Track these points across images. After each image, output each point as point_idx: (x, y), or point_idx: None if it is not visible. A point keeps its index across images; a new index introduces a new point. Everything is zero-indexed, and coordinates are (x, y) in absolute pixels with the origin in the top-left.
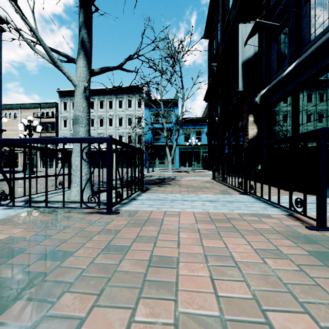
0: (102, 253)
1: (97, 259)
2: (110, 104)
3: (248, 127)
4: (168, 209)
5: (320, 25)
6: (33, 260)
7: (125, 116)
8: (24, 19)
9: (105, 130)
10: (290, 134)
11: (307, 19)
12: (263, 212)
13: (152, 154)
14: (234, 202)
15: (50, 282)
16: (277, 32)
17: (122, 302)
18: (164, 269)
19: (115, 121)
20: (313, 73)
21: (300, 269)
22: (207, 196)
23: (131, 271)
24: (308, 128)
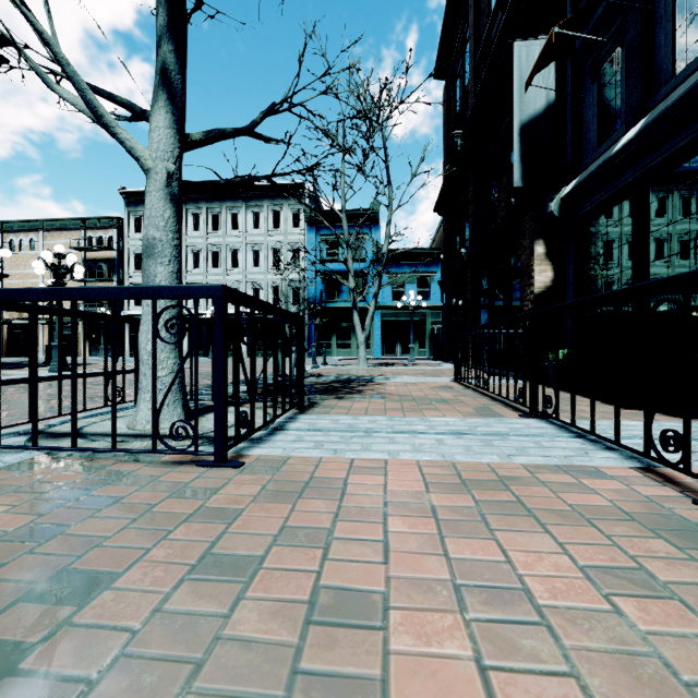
0: (190, 576)
1: (175, 598)
2: (234, 219)
3: (532, 268)
4: (358, 455)
5: (697, 37)
6: (9, 599)
7: (266, 247)
8: (24, 12)
9: (224, 277)
10: (627, 283)
11: (667, 26)
12: (583, 462)
13: (323, 327)
14: (509, 435)
15: (37, 673)
16: (599, 58)
17: None
18: (349, 630)
19: (245, 257)
20: (684, 145)
21: None
22: (447, 420)
23: (262, 636)
24: (670, 269)
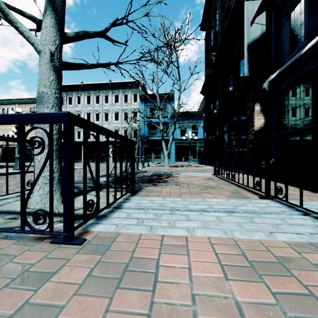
0: None
1: None
2: (106, 98)
3: (253, 117)
4: (166, 232)
5: None
6: None
7: (121, 111)
8: None
9: (101, 125)
10: (308, 124)
11: None
12: None
13: (148, 148)
14: (260, 213)
15: None
16: (291, 7)
17: None
18: None
19: (111, 116)
20: None
21: None
22: (218, 201)
23: None
24: None
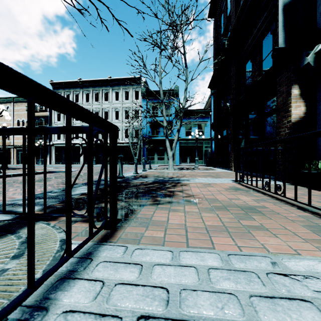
0: None
1: None
2: (106, 96)
3: (289, 105)
4: None
5: None
6: None
7: (122, 109)
8: None
9: None
10: None
11: None
12: None
13: (150, 149)
14: None
15: None
16: None
17: None
18: None
19: (111, 114)
20: None
21: None
22: None
23: None
24: None
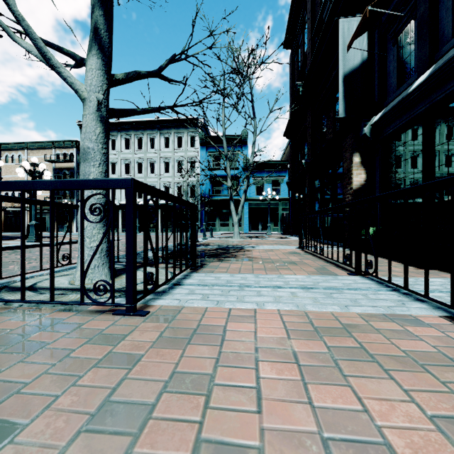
0: (89, 423)
1: (70, 450)
2: (152, 142)
3: (351, 172)
4: (234, 305)
5: None
6: None
7: (173, 160)
8: None
9: (145, 179)
10: (419, 182)
11: (448, 3)
12: (403, 311)
13: (211, 212)
14: (343, 289)
15: None
16: (398, 28)
17: None
18: None
19: (159, 166)
20: None
21: None
22: (297, 277)
23: None
24: (450, 171)
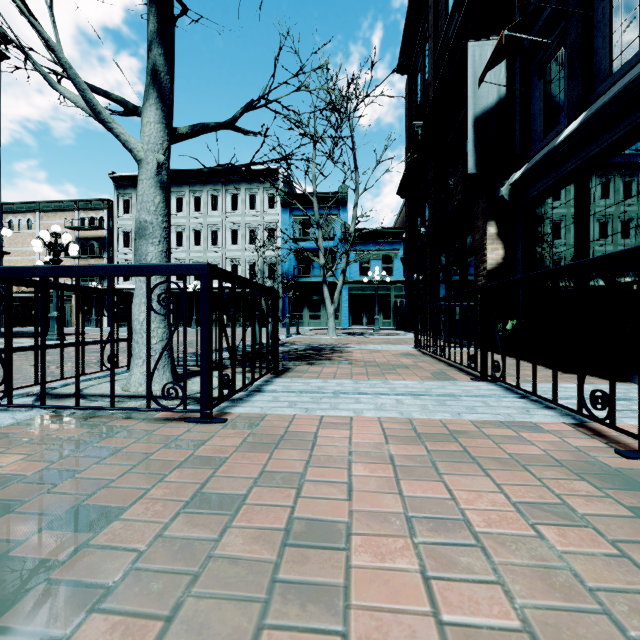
0: (184, 511)
1: (172, 527)
2: (215, 201)
3: (485, 247)
4: (327, 413)
5: (631, 41)
6: (34, 528)
7: (244, 227)
8: (33, 22)
9: (205, 254)
10: (570, 261)
11: (605, 30)
12: (524, 419)
13: (296, 300)
14: (461, 396)
15: (64, 583)
16: (545, 57)
17: (221, 635)
18: (318, 551)
19: (225, 236)
20: (619, 137)
21: (619, 551)
22: (406, 383)
23: (246, 556)
24: (607, 248)
